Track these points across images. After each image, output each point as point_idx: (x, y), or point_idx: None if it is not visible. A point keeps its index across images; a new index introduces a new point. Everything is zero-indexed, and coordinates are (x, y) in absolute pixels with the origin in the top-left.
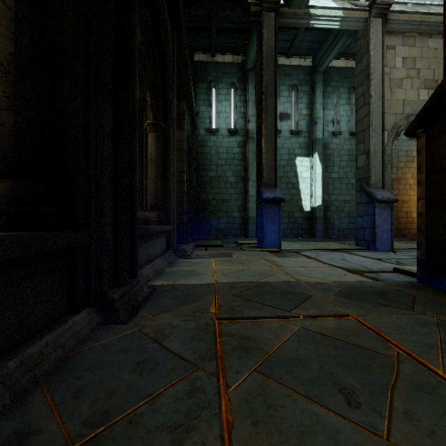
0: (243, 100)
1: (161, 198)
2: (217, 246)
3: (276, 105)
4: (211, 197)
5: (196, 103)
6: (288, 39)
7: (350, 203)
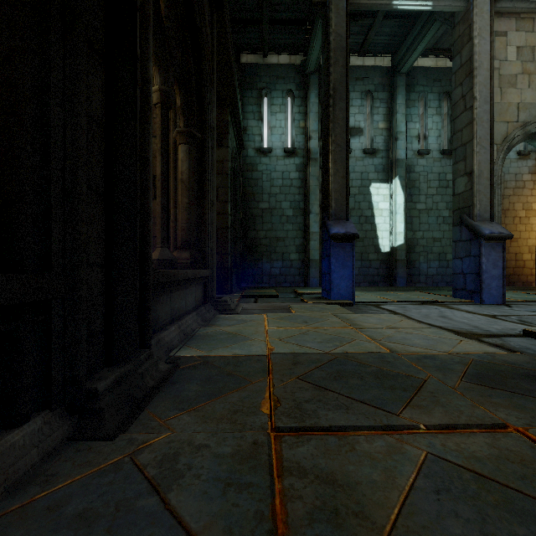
0: (303, 111)
1: (195, 232)
2: (270, 297)
3: (347, 112)
4: (262, 235)
5: (243, 116)
6: (361, 31)
7: (440, 241)
